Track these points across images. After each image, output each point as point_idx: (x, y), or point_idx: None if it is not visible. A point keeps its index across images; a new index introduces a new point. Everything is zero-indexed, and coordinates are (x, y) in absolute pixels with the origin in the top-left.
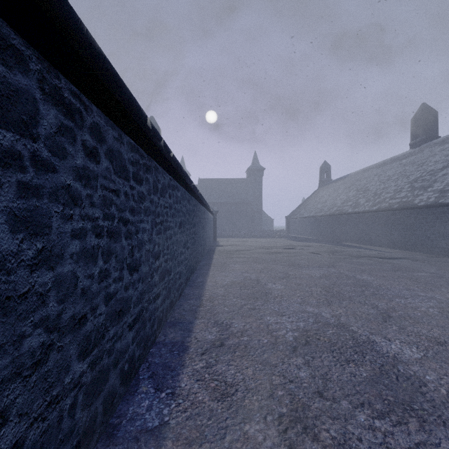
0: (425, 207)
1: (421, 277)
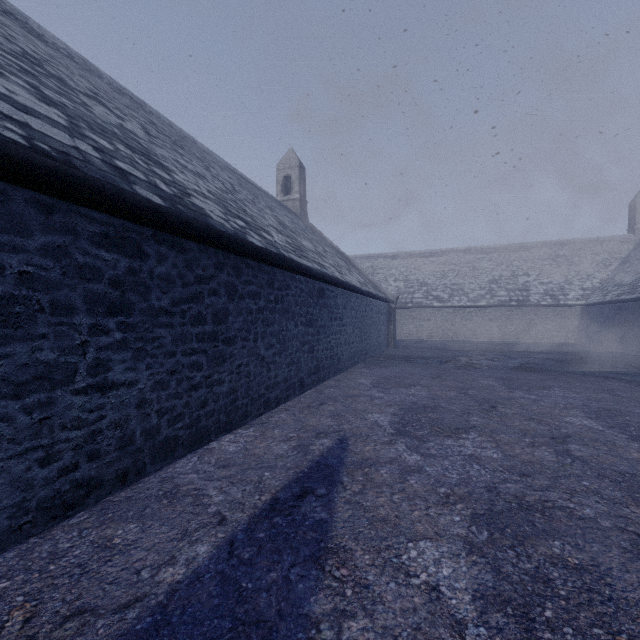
0: (271, 258)
1: (535, 379)
